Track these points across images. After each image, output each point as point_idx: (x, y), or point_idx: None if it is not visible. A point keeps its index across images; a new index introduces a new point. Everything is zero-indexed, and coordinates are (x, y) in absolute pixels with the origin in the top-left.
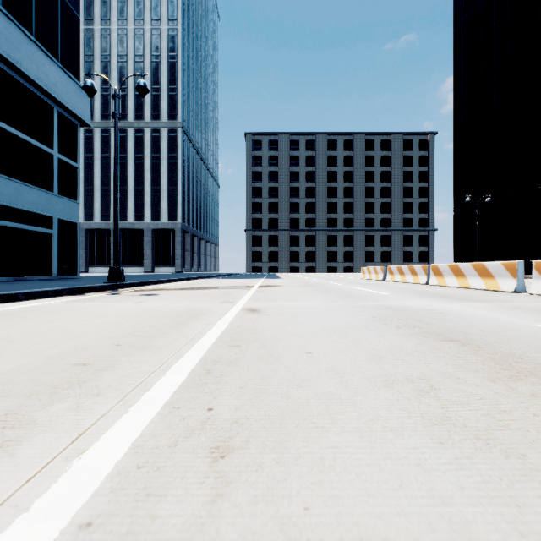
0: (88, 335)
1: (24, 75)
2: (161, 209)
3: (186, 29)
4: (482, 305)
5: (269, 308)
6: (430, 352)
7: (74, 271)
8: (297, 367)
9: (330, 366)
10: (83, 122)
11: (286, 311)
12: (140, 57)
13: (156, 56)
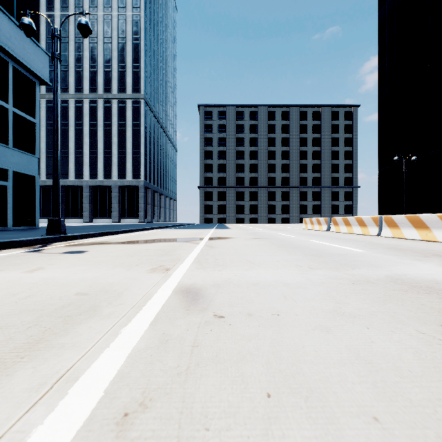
0: None
1: None
2: (126, 168)
3: (148, 15)
4: None
5: (221, 286)
6: None
7: (32, 222)
8: None
9: None
10: (41, 80)
11: (254, 299)
12: (109, 38)
13: (122, 38)
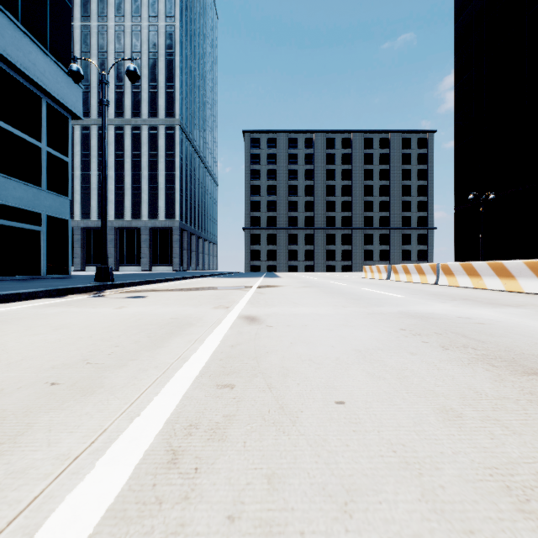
0: (23, 362)
1: (8, 63)
2: (158, 207)
3: (184, 26)
4: (520, 311)
5: (271, 315)
6: (526, 400)
7: (65, 270)
8: (329, 442)
9: (385, 440)
10: (74, 115)
11: (292, 320)
12: (138, 53)
13: (154, 53)
